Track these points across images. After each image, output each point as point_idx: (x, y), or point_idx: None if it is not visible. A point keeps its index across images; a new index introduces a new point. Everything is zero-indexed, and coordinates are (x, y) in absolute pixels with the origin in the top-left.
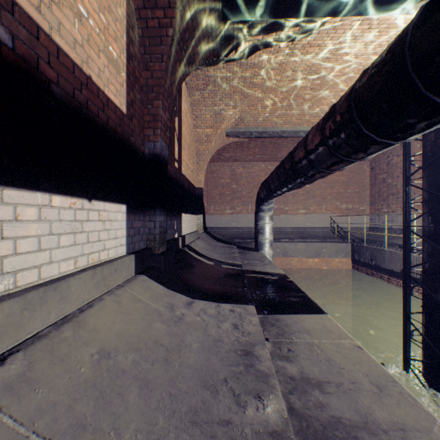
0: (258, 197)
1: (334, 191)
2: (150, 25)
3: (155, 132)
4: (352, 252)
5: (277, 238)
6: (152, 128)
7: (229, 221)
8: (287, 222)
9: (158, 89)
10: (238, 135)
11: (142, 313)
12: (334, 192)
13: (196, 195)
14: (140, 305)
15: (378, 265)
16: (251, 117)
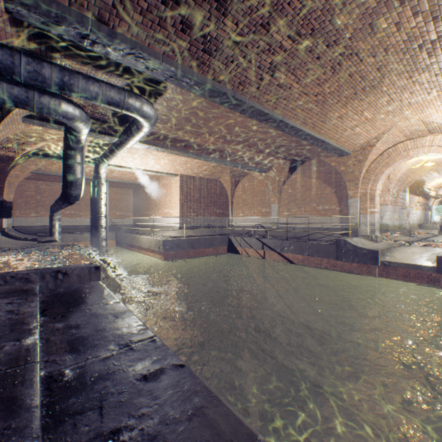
0: (51, 210)
1: (113, 204)
2: (1, 166)
3: (1, 194)
4: (116, 237)
5: (72, 232)
6: (0, 193)
7: (34, 222)
8: (82, 222)
9: (3, 181)
10: (40, 174)
11: (7, 239)
12: (113, 205)
13: (8, 206)
14: (6, 238)
15: (122, 241)
16: (48, 169)
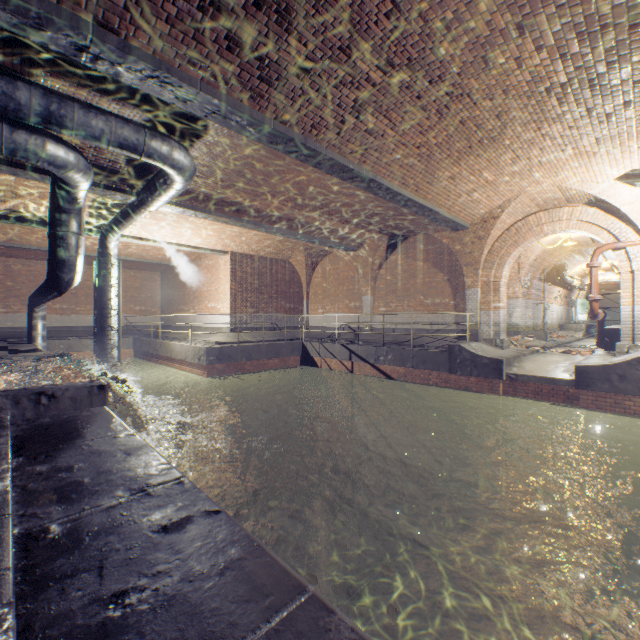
0: (30, 302)
1: (130, 295)
2: None
3: None
4: (134, 344)
5: (65, 337)
6: None
7: (3, 321)
8: (80, 322)
9: None
10: (12, 247)
11: None
12: (130, 296)
13: None
14: None
15: (143, 350)
16: (24, 239)
